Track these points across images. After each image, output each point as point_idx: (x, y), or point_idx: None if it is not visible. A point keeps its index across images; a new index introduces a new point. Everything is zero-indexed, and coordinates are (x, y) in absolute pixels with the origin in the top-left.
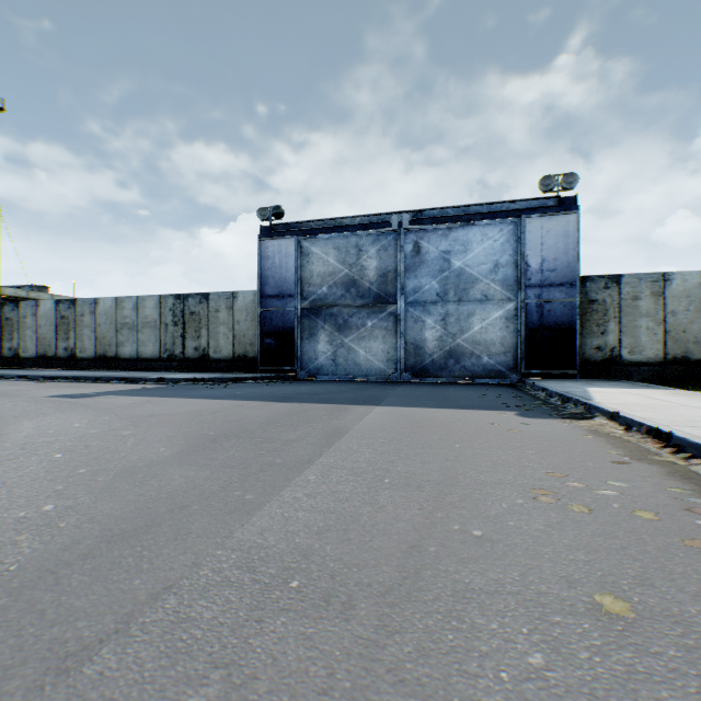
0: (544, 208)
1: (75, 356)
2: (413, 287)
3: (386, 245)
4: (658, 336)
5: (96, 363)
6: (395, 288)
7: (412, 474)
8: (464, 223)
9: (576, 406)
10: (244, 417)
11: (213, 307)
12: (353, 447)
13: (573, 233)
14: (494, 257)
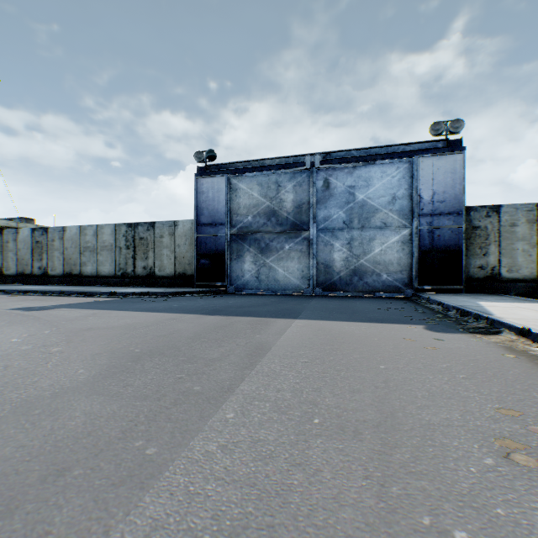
0: (435, 149)
1: (47, 274)
2: (323, 216)
3: (300, 182)
4: (533, 257)
5: (64, 279)
6: (309, 217)
7: (343, 410)
8: (367, 163)
9: (477, 320)
10: (174, 331)
11: (158, 233)
12: (275, 368)
13: (459, 170)
14: (392, 191)
